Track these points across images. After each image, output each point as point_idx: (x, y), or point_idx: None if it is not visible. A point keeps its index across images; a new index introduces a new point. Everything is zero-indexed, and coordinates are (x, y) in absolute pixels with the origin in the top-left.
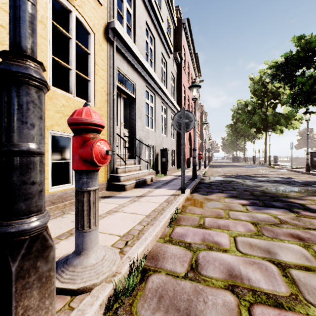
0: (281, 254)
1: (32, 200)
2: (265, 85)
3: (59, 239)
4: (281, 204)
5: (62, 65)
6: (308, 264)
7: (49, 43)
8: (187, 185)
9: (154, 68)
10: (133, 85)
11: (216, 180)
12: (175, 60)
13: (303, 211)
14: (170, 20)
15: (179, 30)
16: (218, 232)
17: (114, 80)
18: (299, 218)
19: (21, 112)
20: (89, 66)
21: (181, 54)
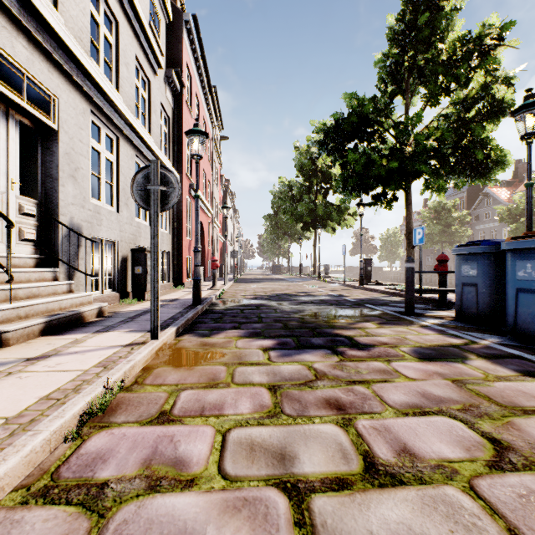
0: (303, 455)
1: None
2: (314, 161)
3: None
4: (323, 340)
5: None
6: (344, 470)
7: None
8: (176, 319)
9: (116, 82)
10: (51, 99)
11: (236, 305)
12: (169, 83)
13: (350, 349)
14: (157, 3)
15: (179, 32)
16: (196, 426)
17: None
18: (344, 363)
19: None
20: None
21: (183, 76)
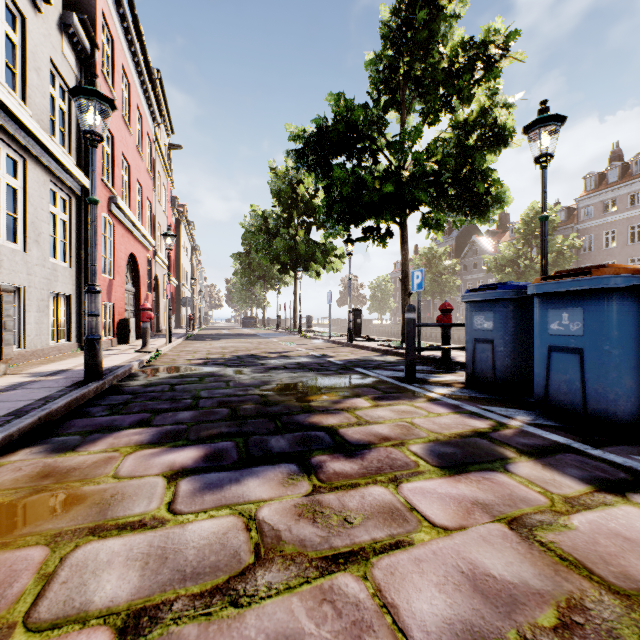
0: None
1: None
2: (294, 187)
3: None
4: (289, 439)
5: None
6: None
7: None
8: (21, 414)
9: None
10: None
11: (168, 376)
12: (69, 36)
13: (332, 458)
14: None
15: None
16: None
17: None
18: (319, 499)
19: None
20: None
21: (96, 31)
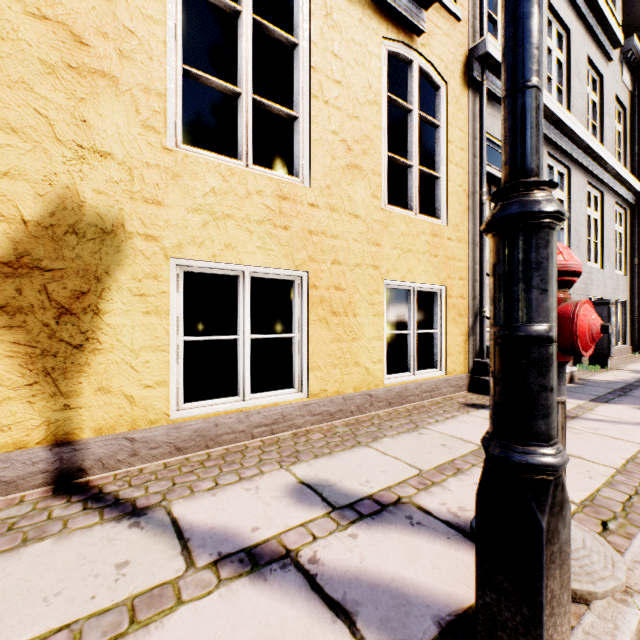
0: None
1: (550, 418)
2: None
3: (443, 474)
4: None
5: (399, 163)
6: None
7: (383, 133)
8: None
9: (566, 104)
10: None
11: None
12: (625, 60)
13: None
14: None
15: None
16: None
17: (483, 163)
18: None
19: (539, 274)
20: (437, 151)
21: None
